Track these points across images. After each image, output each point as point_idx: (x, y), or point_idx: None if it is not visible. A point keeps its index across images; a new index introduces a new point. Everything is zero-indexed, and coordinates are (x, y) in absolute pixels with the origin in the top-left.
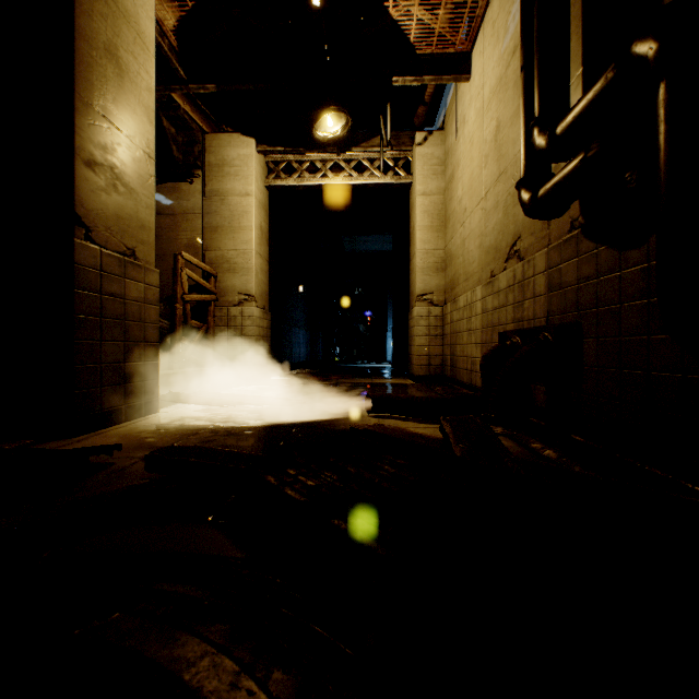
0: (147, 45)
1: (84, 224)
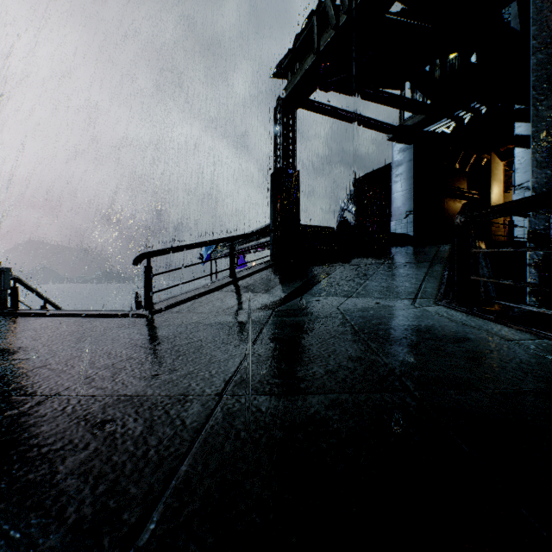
0: (501, 181)
1: (491, 224)
